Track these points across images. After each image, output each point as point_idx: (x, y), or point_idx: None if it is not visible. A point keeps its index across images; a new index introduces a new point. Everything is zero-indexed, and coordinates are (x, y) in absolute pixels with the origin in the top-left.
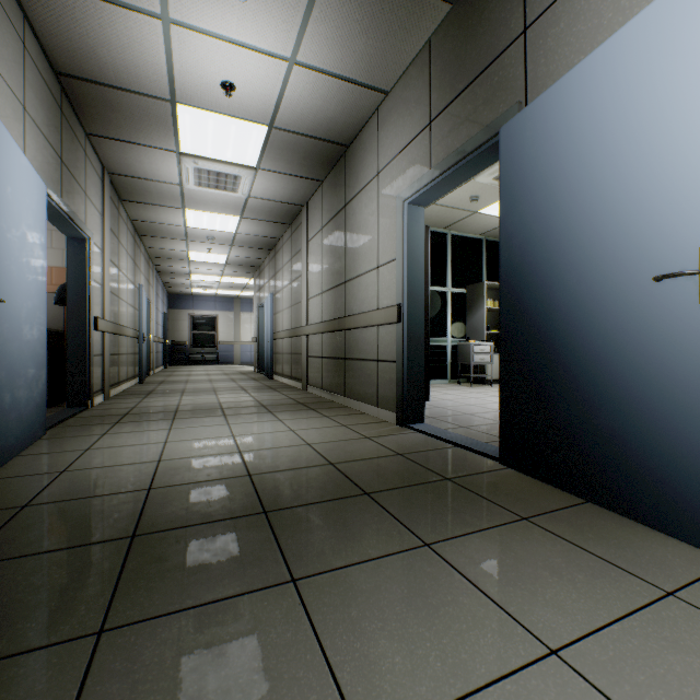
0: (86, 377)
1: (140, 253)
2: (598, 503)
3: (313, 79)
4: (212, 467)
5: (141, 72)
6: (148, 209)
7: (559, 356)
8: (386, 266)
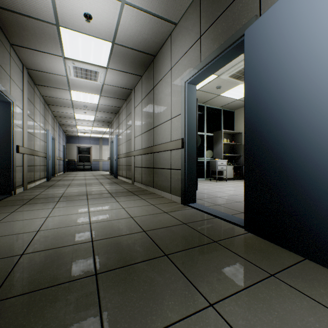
0: (11, 178)
1: (48, 114)
2: (317, 262)
3: (135, 13)
4: (70, 235)
5: (37, 5)
6: (50, 90)
7: (286, 166)
8: (175, 118)
